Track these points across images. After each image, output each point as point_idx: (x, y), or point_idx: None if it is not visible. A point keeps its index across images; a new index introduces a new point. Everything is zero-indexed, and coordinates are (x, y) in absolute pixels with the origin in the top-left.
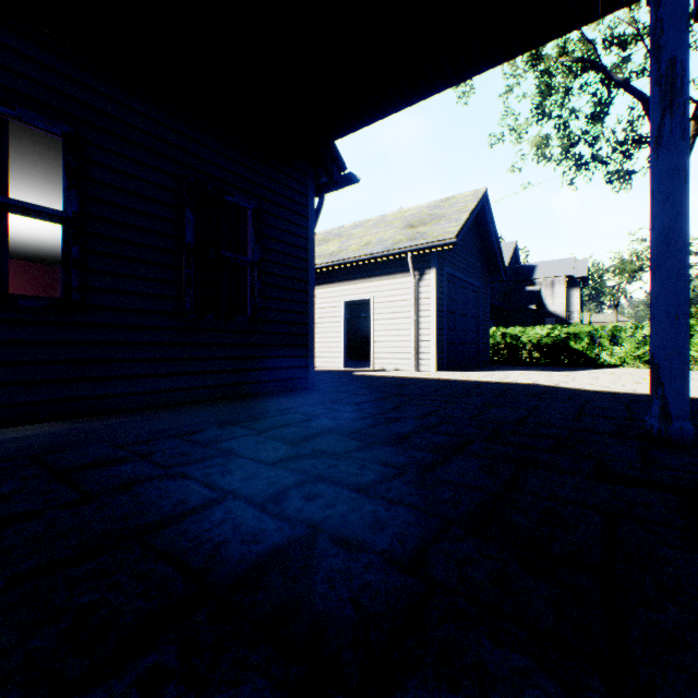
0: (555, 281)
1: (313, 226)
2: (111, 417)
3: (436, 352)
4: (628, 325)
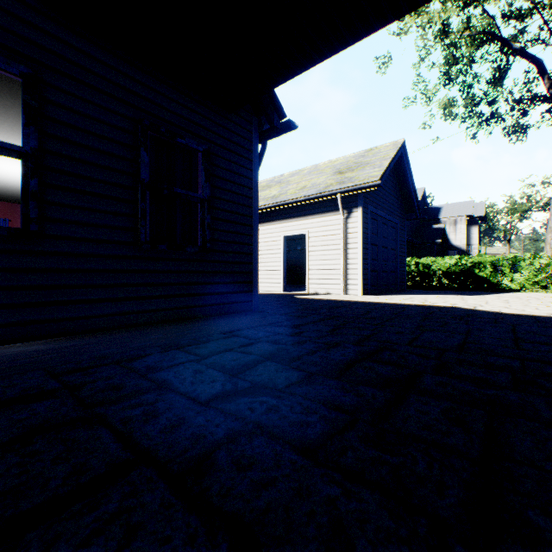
0: (457, 220)
1: (257, 168)
2: (68, 339)
3: (362, 279)
4: (527, 255)
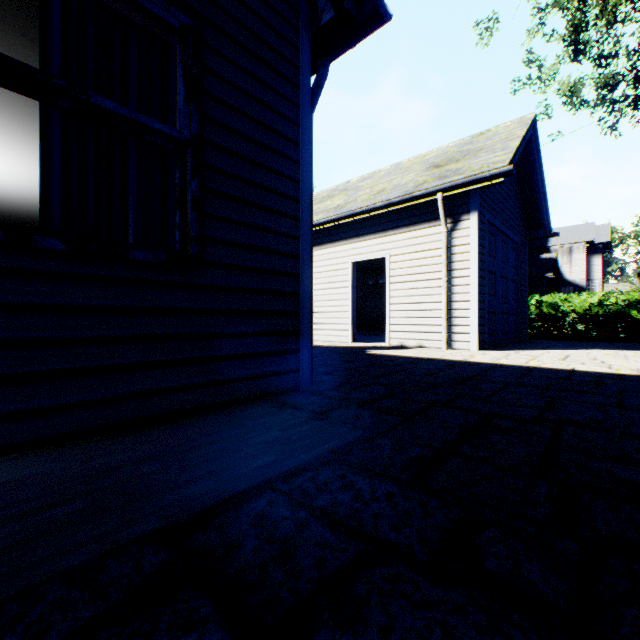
0: (573, 248)
1: (308, 104)
2: None
3: (477, 324)
4: None
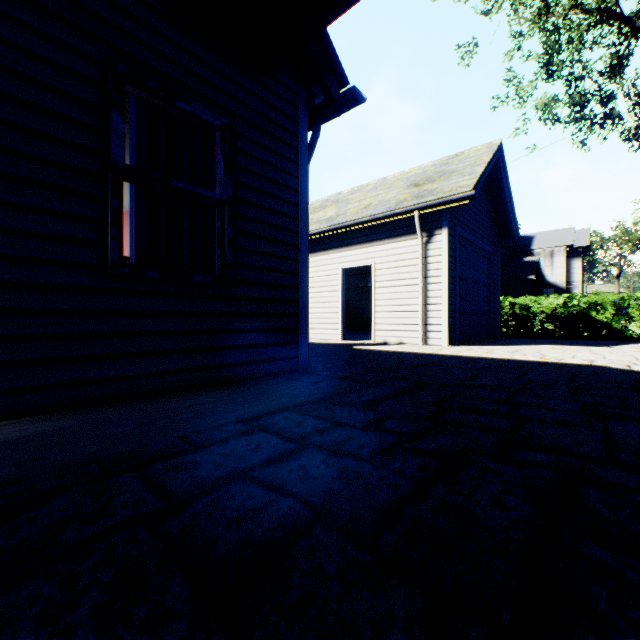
0: (554, 252)
1: (305, 161)
2: None
3: (448, 324)
4: None
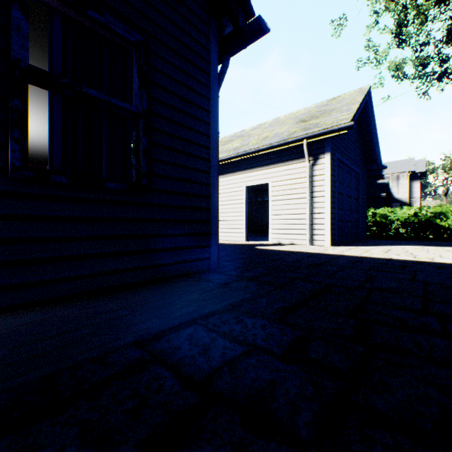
0: (400, 176)
1: (216, 86)
2: None
3: (330, 229)
4: None
